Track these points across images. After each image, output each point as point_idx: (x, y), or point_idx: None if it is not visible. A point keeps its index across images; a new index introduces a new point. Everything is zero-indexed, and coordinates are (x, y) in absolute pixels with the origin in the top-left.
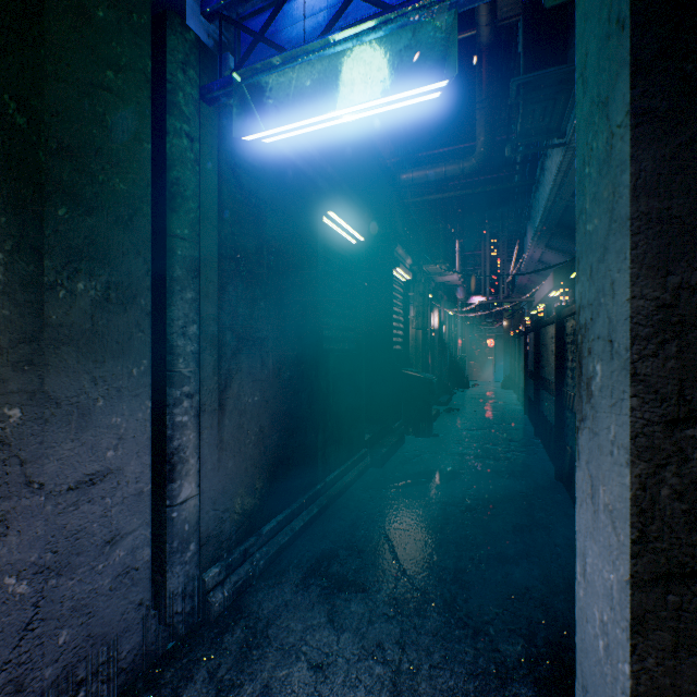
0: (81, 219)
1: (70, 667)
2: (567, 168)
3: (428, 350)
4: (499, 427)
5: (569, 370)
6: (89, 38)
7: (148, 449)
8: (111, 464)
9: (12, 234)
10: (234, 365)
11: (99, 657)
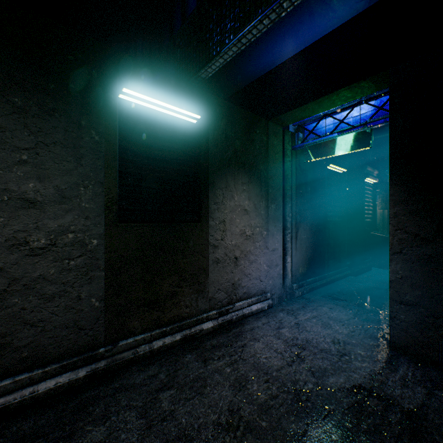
0: (272, 191)
1: (271, 289)
2: None
3: None
4: None
5: None
6: (273, 150)
7: (282, 245)
8: (276, 247)
9: (265, 197)
10: (299, 225)
11: (275, 291)
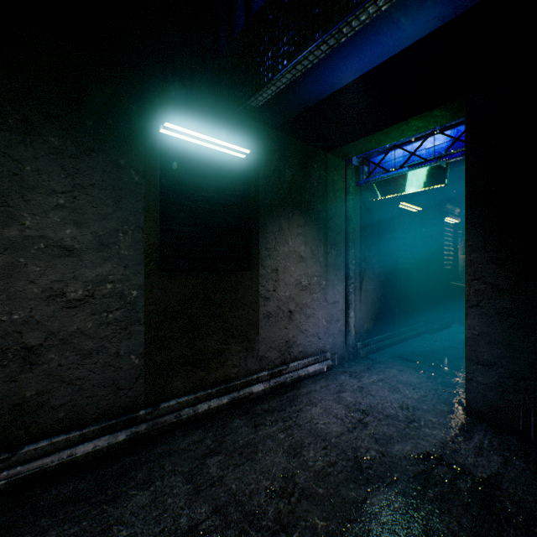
0: (332, 234)
1: (331, 348)
2: None
3: None
4: None
5: None
6: (334, 187)
7: (344, 297)
8: (337, 299)
9: (323, 242)
10: (364, 274)
11: (335, 350)
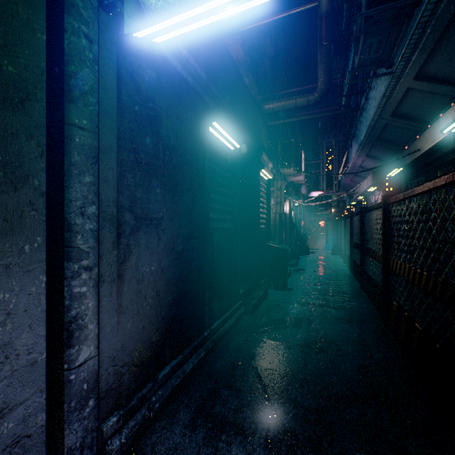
0: None
1: None
2: (390, 93)
3: (282, 228)
4: (334, 282)
5: (394, 243)
6: None
7: (42, 320)
8: None
9: None
10: (133, 240)
11: None
